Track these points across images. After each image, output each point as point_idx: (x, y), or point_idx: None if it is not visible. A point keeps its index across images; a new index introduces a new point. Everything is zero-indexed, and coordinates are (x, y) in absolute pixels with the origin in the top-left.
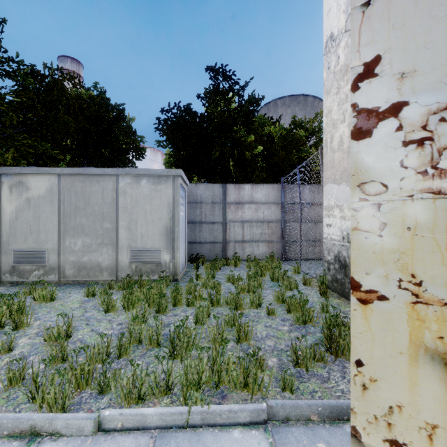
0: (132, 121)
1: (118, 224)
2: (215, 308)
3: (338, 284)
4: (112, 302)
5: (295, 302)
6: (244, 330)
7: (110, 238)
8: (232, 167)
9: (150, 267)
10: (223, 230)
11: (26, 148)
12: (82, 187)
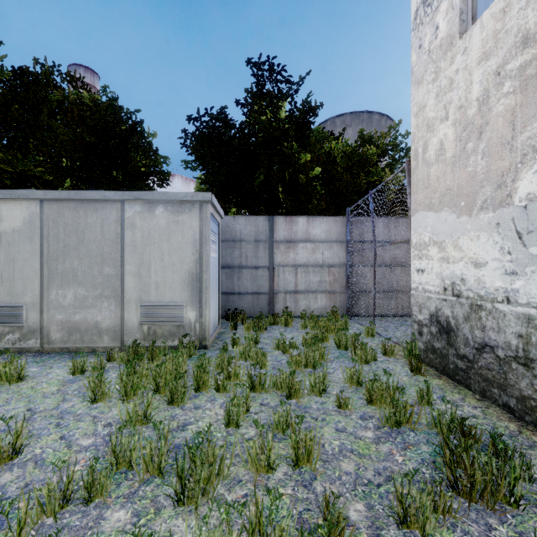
0: (153, 138)
1: (124, 269)
2: (258, 394)
3: (436, 356)
4: (102, 386)
5: (380, 388)
6: (304, 445)
7: (113, 288)
8: (282, 195)
9: (168, 329)
10: (270, 276)
11: (0, 165)
12: (74, 218)
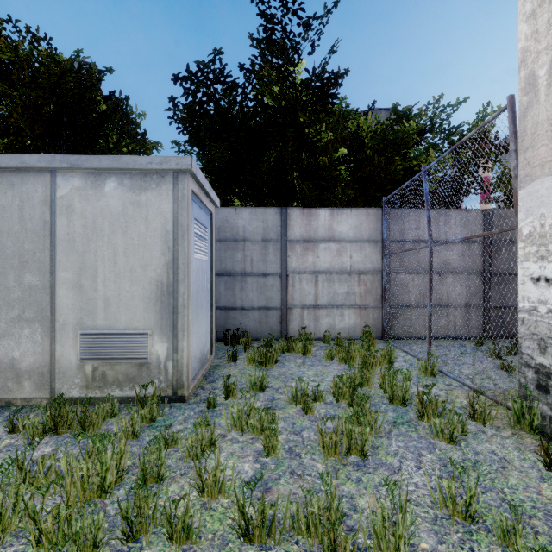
0: (141, 119)
1: (55, 277)
2: None
3: None
4: None
5: None
6: None
7: (38, 307)
8: (298, 181)
9: (124, 371)
10: (282, 286)
11: None
12: None
